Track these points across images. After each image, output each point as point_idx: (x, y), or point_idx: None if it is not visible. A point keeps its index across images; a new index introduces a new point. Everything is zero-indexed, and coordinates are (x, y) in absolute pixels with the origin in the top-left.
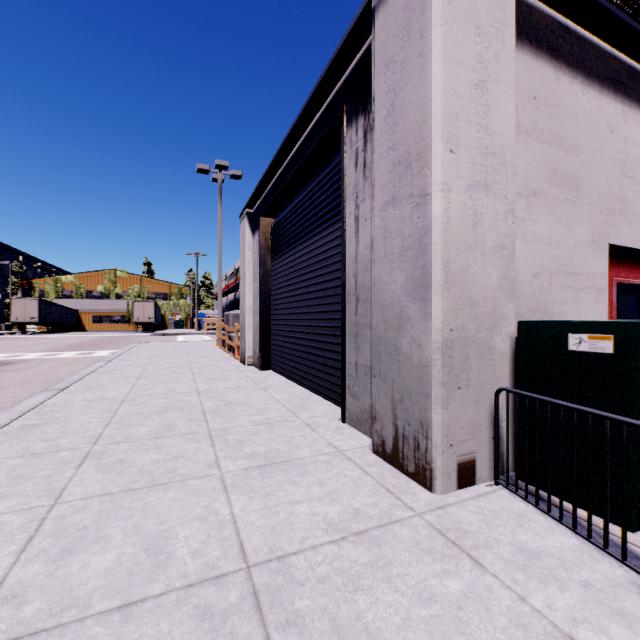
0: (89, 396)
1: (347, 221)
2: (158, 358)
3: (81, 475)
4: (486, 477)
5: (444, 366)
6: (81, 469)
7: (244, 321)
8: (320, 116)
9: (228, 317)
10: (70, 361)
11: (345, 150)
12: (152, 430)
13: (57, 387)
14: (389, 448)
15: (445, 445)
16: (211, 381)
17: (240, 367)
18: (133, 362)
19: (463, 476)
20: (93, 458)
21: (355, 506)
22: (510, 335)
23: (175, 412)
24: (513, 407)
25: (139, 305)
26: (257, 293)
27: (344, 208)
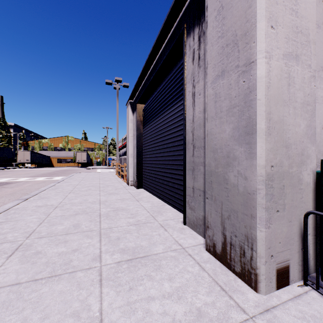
0: (39, 203)
1: (187, 97)
2: (84, 181)
3: (7, 264)
4: (296, 278)
5: (267, 194)
6: (9, 259)
7: (128, 161)
8: (170, 36)
9: (121, 159)
10: (40, 182)
11: (185, 52)
12: (66, 228)
13: (24, 198)
14: (219, 250)
15: (267, 256)
16: (108, 195)
17: (126, 186)
18: (70, 183)
19: (280, 279)
20: (21, 250)
21: (197, 305)
22: (313, 170)
23: (83, 215)
24: (315, 224)
25: (79, 154)
26: (135, 146)
27: (185, 89)
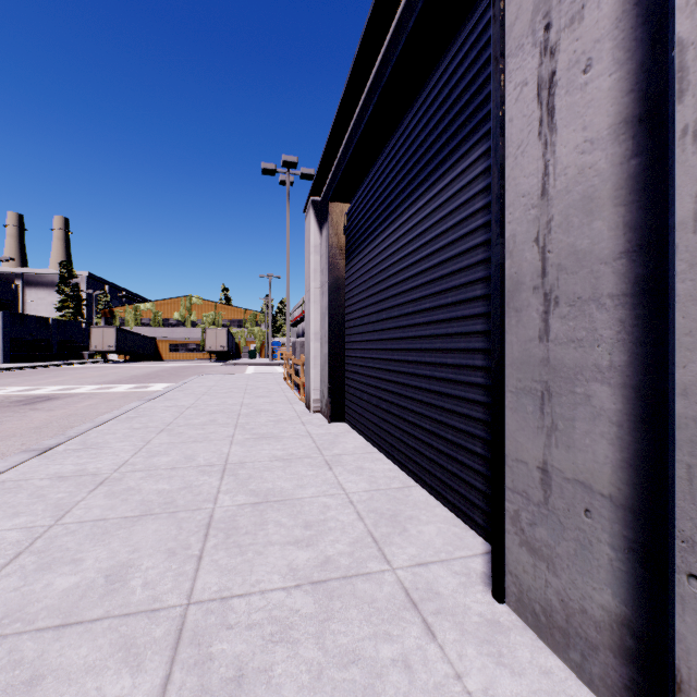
0: (66, 466)
1: (509, 111)
2: (208, 397)
3: None
4: None
5: None
6: None
7: (309, 351)
8: None
9: (295, 346)
10: (116, 397)
11: None
12: (77, 587)
13: (43, 445)
14: None
15: None
16: (254, 441)
17: (303, 415)
18: (175, 402)
19: None
20: None
21: None
22: None
23: (159, 521)
24: None
25: (211, 333)
26: (325, 312)
27: (501, 82)
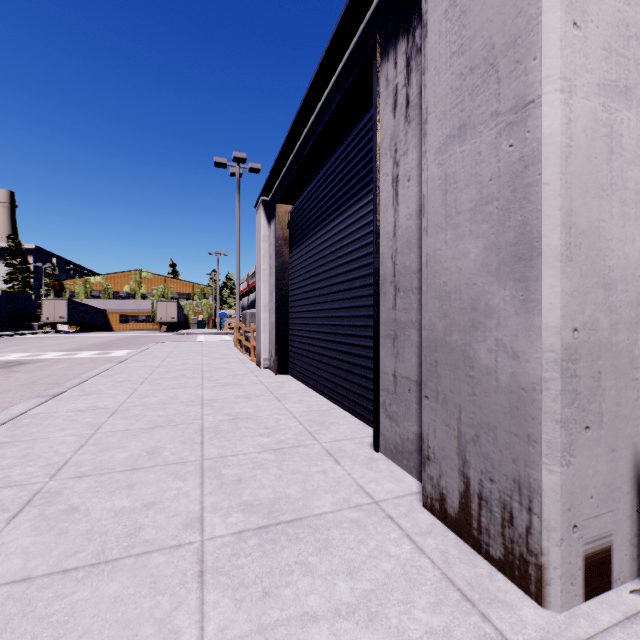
0: (79, 405)
1: (381, 186)
2: (171, 359)
3: (6, 536)
4: (626, 574)
5: (564, 391)
6: (12, 523)
7: (259, 320)
8: (345, 63)
9: (245, 316)
10: (84, 361)
11: (378, 93)
12: (131, 456)
13: (50, 393)
14: (453, 508)
15: (565, 527)
16: (220, 387)
17: (255, 370)
18: (144, 363)
19: (593, 577)
20: (38, 503)
21: (413, 636)
22: None
23: (168, 429)
24: None
25: (162, 305)
26: (273, 289)
27: (377, 169)
